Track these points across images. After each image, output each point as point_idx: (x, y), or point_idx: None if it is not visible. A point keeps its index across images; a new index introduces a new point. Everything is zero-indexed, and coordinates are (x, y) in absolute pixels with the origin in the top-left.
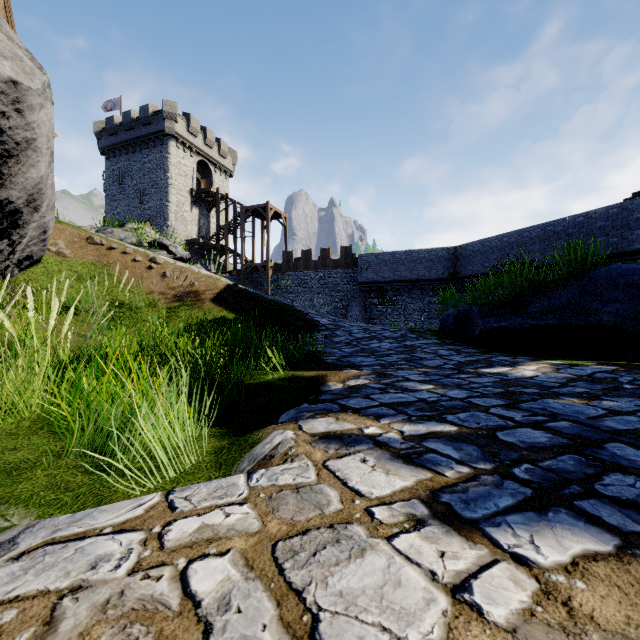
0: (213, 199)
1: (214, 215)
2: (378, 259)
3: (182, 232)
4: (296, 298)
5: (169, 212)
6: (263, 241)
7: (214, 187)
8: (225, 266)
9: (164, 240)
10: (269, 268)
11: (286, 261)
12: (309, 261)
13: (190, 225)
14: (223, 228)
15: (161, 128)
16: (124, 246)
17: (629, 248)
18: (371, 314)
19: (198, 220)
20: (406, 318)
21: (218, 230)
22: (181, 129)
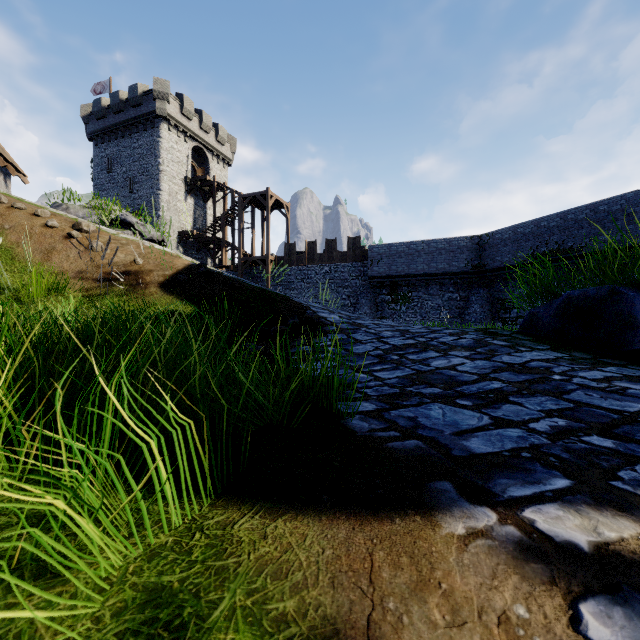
0: (210, 188)
1: (211, 206)
2: (391, 250)
3: (175, 223)
4: (299, 295)
5: (160, 201)
6: (263, 233)
7: (211, 176)
8: (222, 260)
9: (128, 216)
10: (269, 262)
11: (288, 254)
12: (313, 254)
13: (184, 216)
14: (219, 219)
15: (151, 109)
16: (41, 208)
17: None
18: (383, 312)
19: (193, 211)
20: (423, 317)
21: (214, 221)
22: (174, 111)
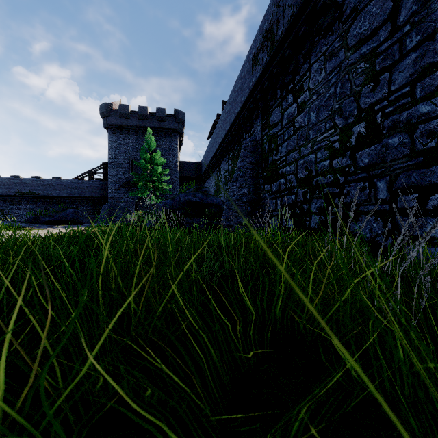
0: None
1: None
2: None
3: None
4: None
5: None
6: None
7: None
8: None
9: None
10: None
11: None
12: None
13: None
14: None
15: None
16: None
17: (74, 195)
18: None
19: None
20: None
21: None
22: None
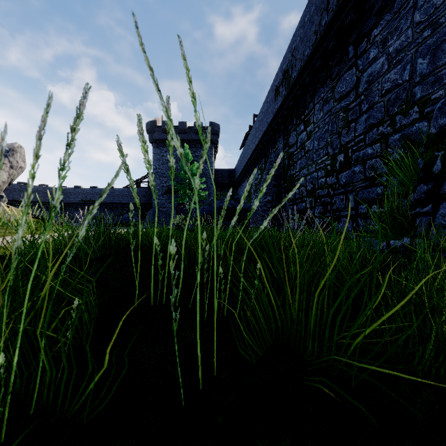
0: None
1: None
2: (9, 187)
3: None
4: None
5: None
6: None
7: None
8: None
9: None
10: None
11: None
12: None
13: None
14: None
15: None
16: None
17: (124, 202)
18: None
19: None
20: None
21: None
22: None
